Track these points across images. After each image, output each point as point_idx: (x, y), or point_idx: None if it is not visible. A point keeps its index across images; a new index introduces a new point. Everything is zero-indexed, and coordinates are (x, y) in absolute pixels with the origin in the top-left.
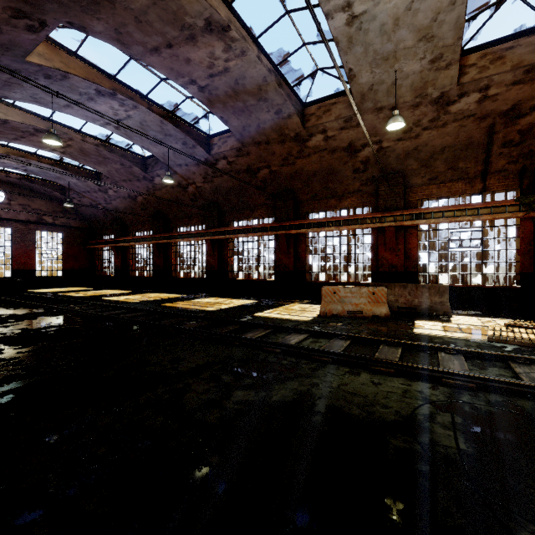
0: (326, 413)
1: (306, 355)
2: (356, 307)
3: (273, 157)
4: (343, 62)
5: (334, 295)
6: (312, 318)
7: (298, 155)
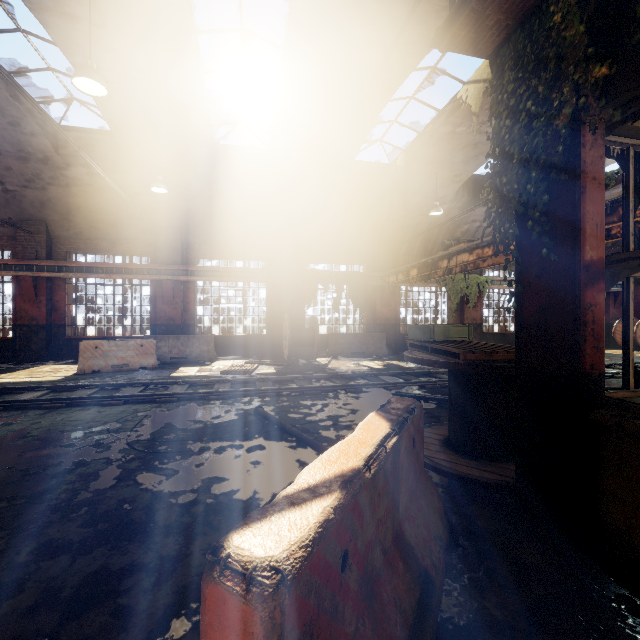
0: (39, 435)
1: (37, 407)
2: (123, 360)
3: (9, 173)
4: (101, 110)
5: (96, 350)
6: (64, 377)
7: (52, 182)
